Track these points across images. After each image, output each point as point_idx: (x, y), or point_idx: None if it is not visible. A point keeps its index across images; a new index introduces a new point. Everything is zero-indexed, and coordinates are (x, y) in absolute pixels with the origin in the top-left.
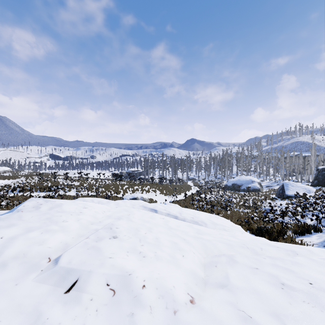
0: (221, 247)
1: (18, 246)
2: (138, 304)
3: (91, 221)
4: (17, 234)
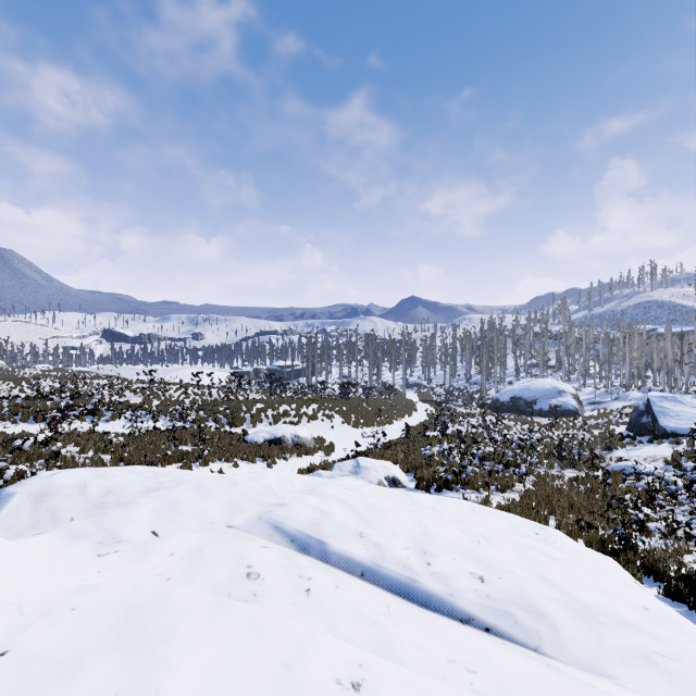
0: None
1: None
2: None
3: None
4: None
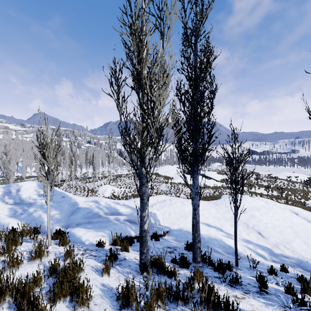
0: (300, 228)
1: None
2: (254, 218)
3: (254, 205)
4: None
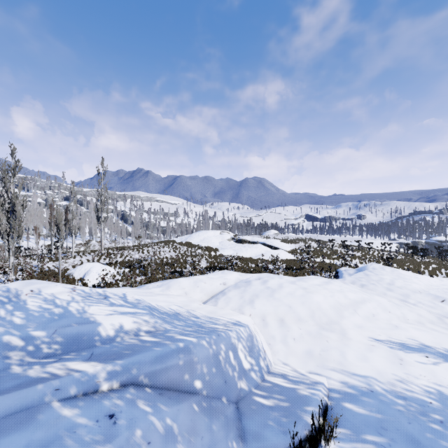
0: None
1: (399, 283)
2: None
3: (429, 284)
4: (391, 279)
